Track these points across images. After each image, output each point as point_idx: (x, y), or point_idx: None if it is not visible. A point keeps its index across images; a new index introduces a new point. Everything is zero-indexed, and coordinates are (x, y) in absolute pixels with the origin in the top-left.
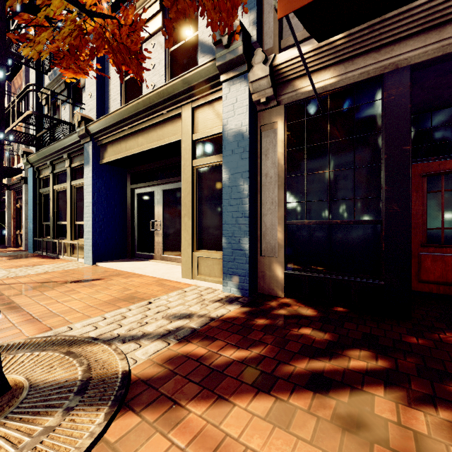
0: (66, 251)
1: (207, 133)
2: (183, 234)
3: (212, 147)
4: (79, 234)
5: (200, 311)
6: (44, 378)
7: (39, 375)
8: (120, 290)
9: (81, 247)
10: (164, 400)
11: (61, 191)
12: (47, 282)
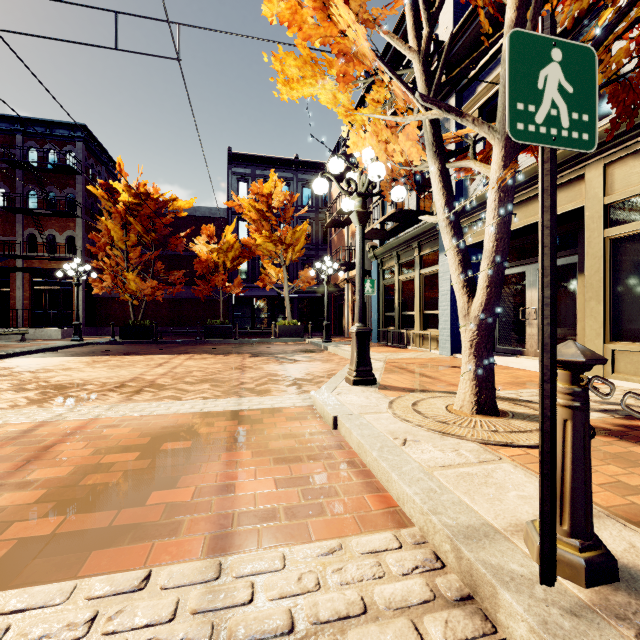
0: (413, 342)
1: (630, 192)
2: (588, 321)
3: (639, 209)
4: (427, 325)
5: (637, 404)
6: (514, 410)
7: (508, 408)
8: (509, 378)
9: (432, 338)
10: (634, 439)
11: (406, 280)
12: (427, 365)
